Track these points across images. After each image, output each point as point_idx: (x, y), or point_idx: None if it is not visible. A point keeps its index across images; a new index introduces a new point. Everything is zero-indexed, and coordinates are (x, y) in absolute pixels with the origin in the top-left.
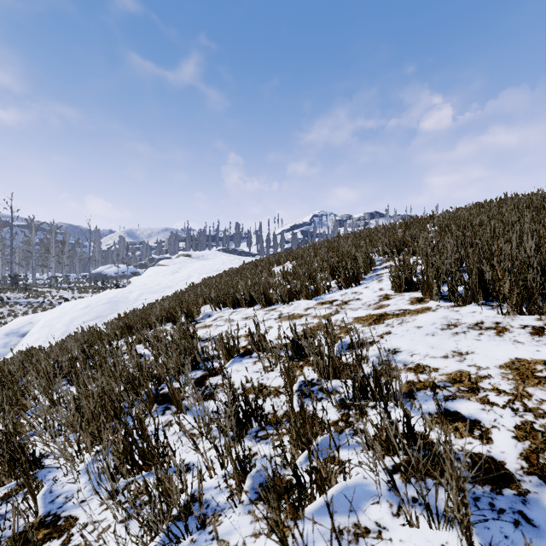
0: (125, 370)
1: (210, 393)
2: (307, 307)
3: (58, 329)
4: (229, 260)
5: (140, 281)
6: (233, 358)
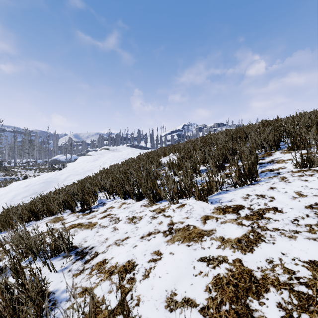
0: None
1: None
2: (204, 215)
3: (2, 203)
4: (132, 152)
5: (71, 166)
6: None
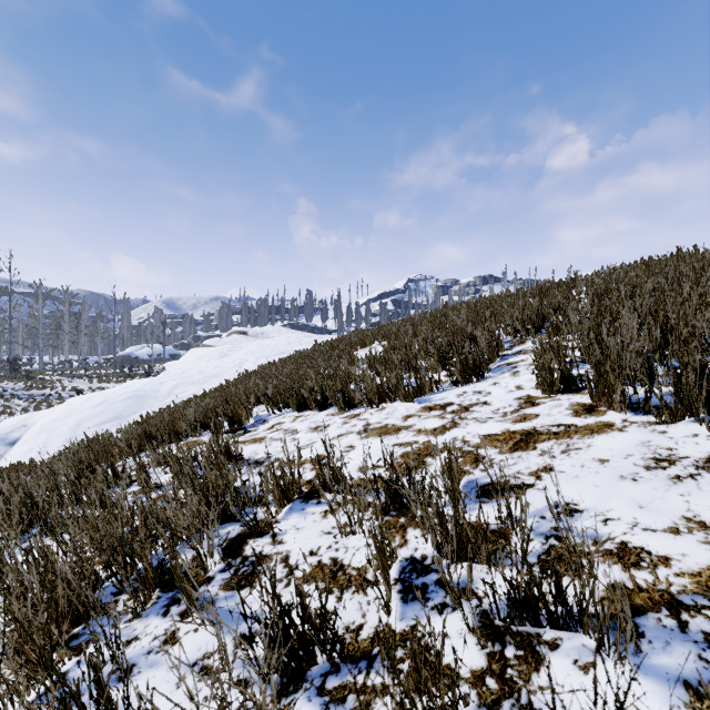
0: (112, 528)
1: (248, 573)
2: (407, 414)
3: (60, 435)
4: (298, 339)
5: (176, 367)
6: (291, 503)
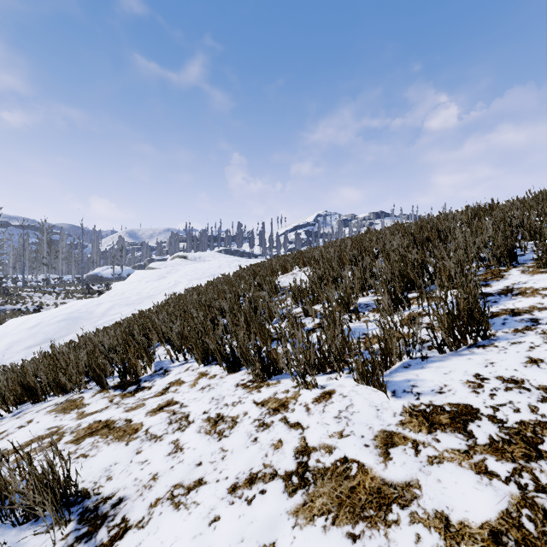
0: None
1: None
2: (381, 430)
3: None
4: (227, 263)
5: (118, 288)
6: None
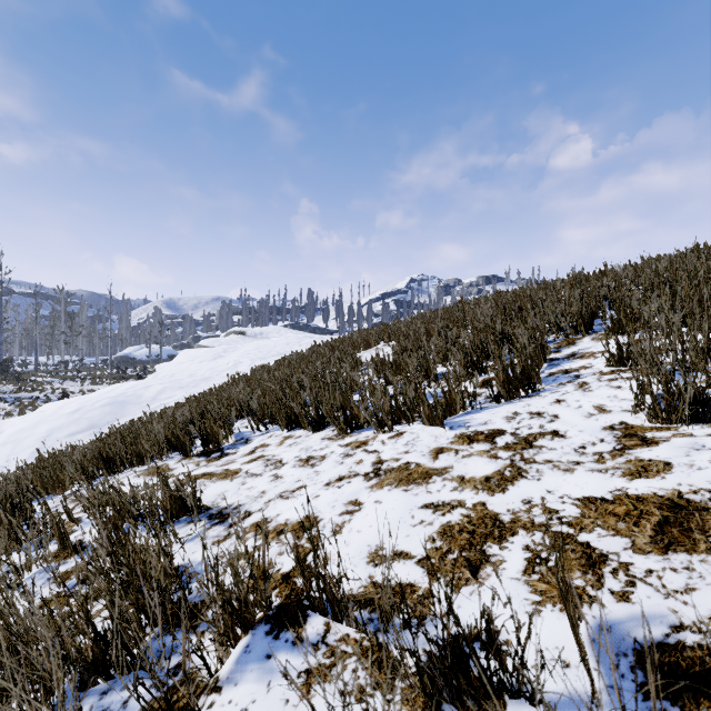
0: None
1: None
2: (436, 447)
3: (27, 447)
4: (297, 339)
5: (166, 369)
6: (249, 632)
